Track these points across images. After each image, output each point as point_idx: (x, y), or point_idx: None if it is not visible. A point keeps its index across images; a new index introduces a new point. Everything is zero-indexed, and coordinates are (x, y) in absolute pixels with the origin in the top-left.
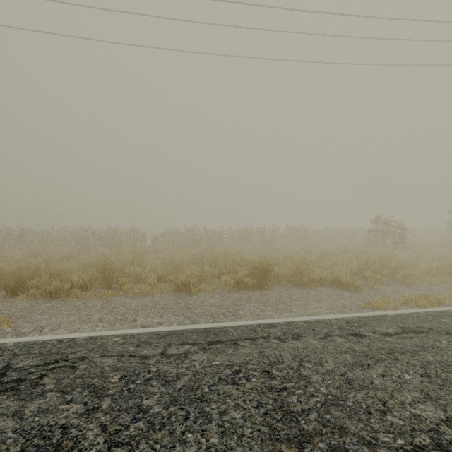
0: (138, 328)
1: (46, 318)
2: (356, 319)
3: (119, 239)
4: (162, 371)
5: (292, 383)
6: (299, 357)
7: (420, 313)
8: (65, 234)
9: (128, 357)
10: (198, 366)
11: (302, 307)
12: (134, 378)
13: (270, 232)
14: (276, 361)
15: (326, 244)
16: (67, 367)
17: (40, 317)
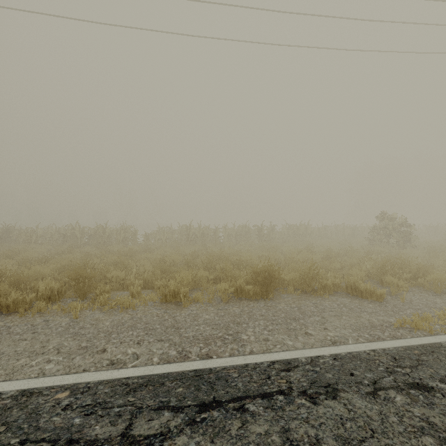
0: (101, 371)
1: None
2: (403, 352)
3: (109, 237)
4: None
5: None
6: (350, 444)
7: None
8: (51, 232)
9: (65, 444)
10: None
11: (320, 327)
12: None
13: (268, 230)
14: None
15: (327, 242)
16: None
17: None
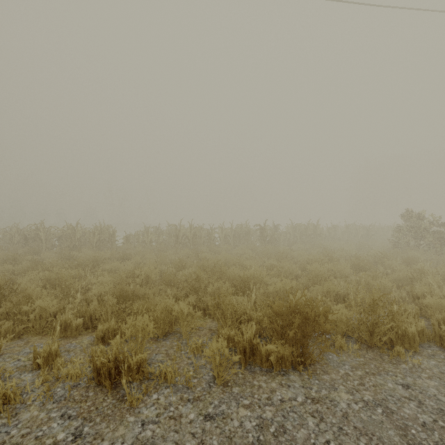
0: None
1: None
2: None
3: (79, 239)
4: None
5: None
6: None
7: None
8: (10, 233)
9: None
10: None
11: None
12: None
13: (271, 230)
14: None
15: (343, 244)
16: None
17: None
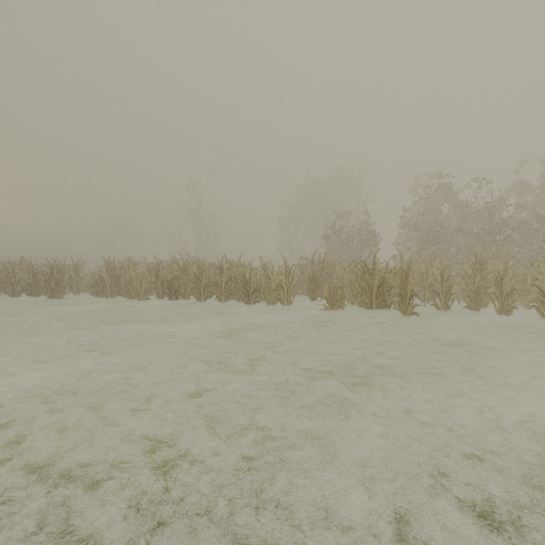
0: None
1: None
2: None
3: None
4: None
5: None
6: None
7: None
8: None
9: None
10: None
11: None
12: None
13: None
14: None
15: None
16: None
17: None
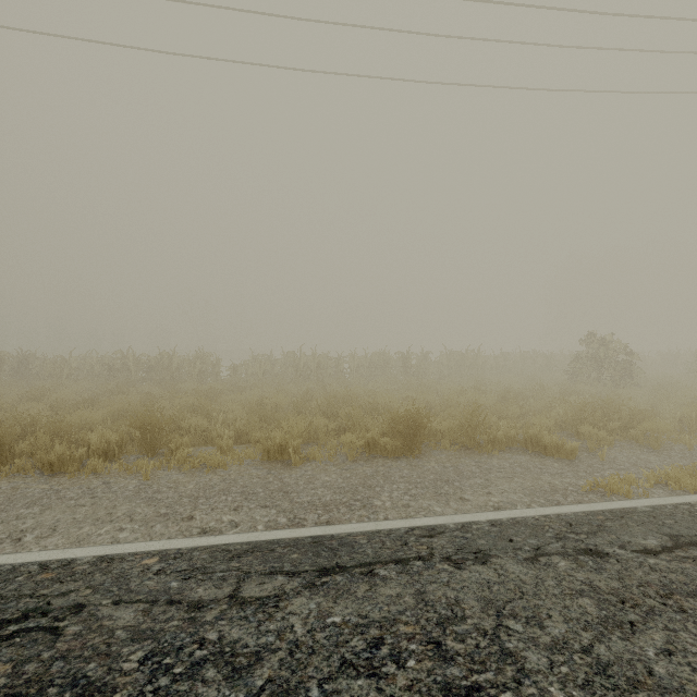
0: (193, 537)
1: (35, 513)
2: (583, 518)
3: (178, 369)
4: (228, 642)
5: (490, 674)
6: (494, 604)
7: (693, 506)
8: (91, 363)
9: (166, 604)
10: (300, 629)
11: (482, 491)
12: (171, 659)
13: (417, 359)
14: (451, 615)
15: (508, 377)
16: (42, 631)
17: (24, 511)
